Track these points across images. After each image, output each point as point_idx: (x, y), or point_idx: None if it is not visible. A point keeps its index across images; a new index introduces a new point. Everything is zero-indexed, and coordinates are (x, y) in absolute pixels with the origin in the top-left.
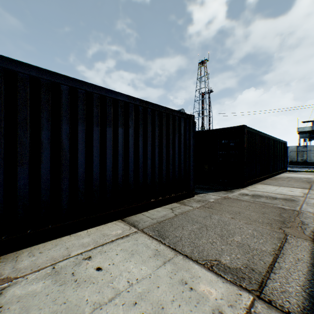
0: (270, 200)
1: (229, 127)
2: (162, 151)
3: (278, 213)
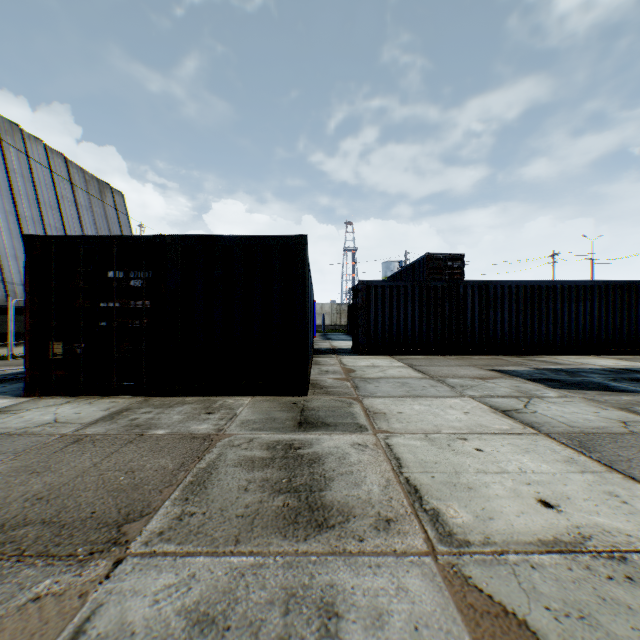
0: None
1: None
2: (621, 314)
3: None
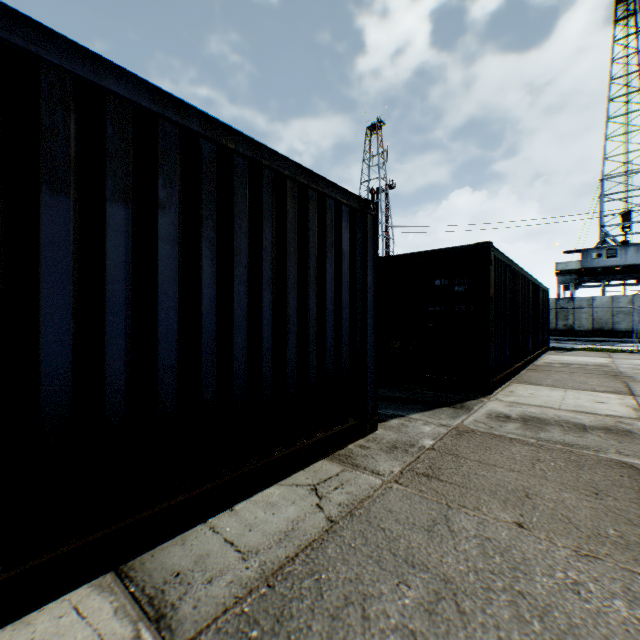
0: (576, 435)
1: (452, 247)
2: (284, 301)
3: (636, 490)
